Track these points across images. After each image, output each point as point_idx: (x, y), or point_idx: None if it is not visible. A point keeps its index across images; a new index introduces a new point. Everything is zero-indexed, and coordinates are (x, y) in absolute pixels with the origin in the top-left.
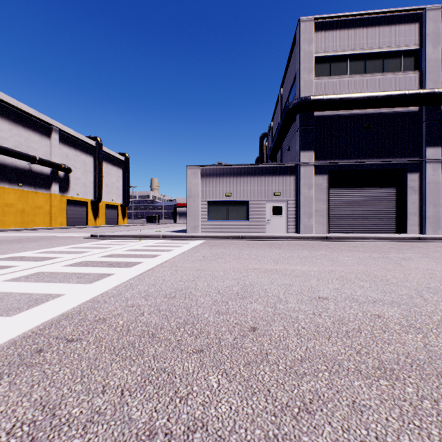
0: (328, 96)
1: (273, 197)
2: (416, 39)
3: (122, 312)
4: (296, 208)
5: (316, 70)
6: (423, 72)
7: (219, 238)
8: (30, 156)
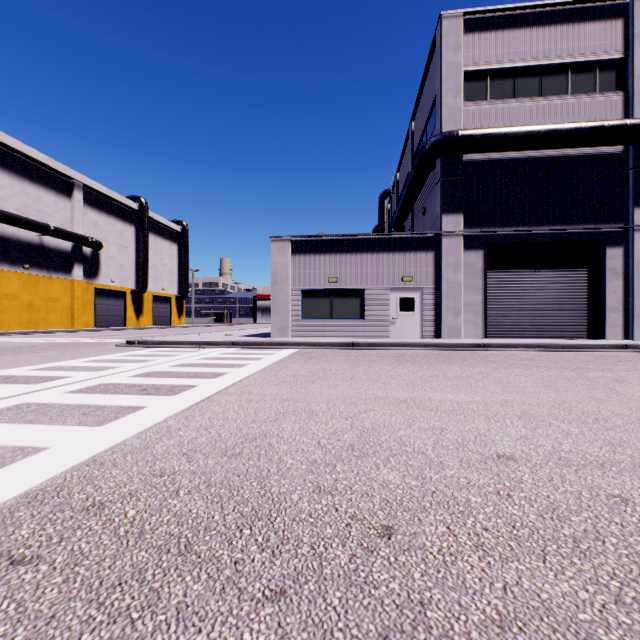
0: (485, 130)
1: (400, 283)
2: (618, 43)
3: (139, 488)
4: (436, 301)
5: (466, 91)
6: (629, 94)
7: (320, 346)
8: (41, 224)
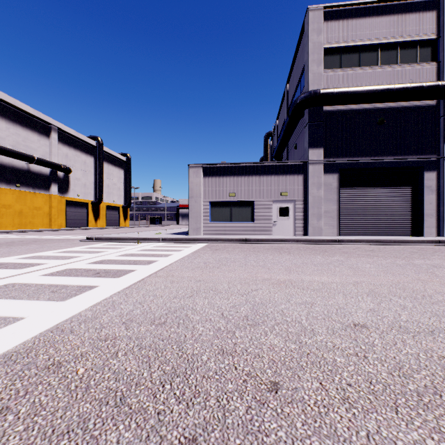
0: (339, 89)
1: (279, 197)
2: (433, 27)
3: (88, 350)
4: (304, 209)
5: (326, 62)
6: (440, 63)
7: (223, 241)
8: (28, 156)
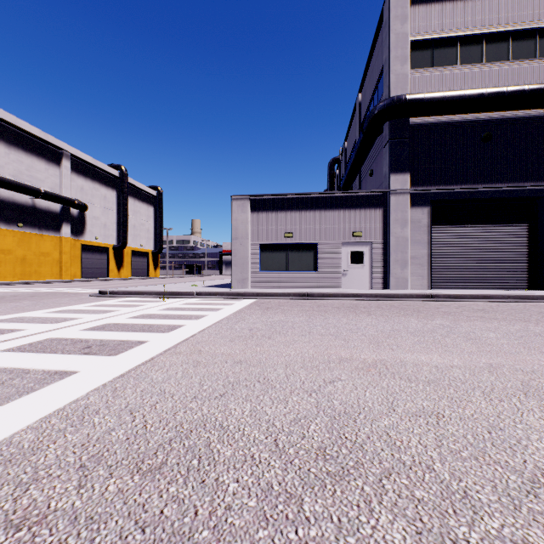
0: (431, 94)
1: (351, 238)
2: None
3: None
4: (384, 254)
5: (413, 59)
6: None
7: (277, 296)
8: (33, 188)
